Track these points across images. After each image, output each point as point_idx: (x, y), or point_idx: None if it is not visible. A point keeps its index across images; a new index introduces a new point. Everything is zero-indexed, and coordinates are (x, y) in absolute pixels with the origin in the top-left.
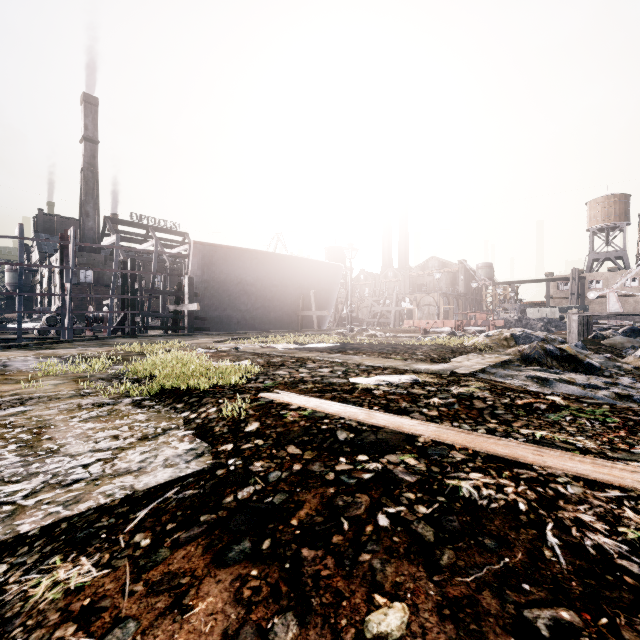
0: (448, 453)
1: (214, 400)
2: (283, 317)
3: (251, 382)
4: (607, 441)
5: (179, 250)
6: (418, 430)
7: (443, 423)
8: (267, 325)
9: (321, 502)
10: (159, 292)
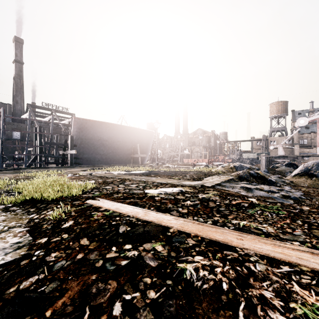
0: (185, 240)
1: (54, 206)
2: (123, 157)
3: (86, 193)
4: (280, 227)
5: (66, 121)
6: (171, 223)
7: (188, 217)
8: (115, 162)
9: (80, 290)
10: (53, 144)
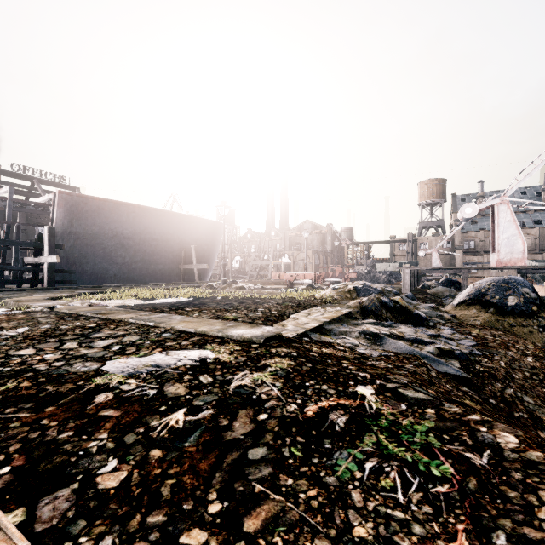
0: None
1: None
2: (165, 270)
3: None
4: None
5: (43, 199)
6: None
7: None
8: (148, 278)
9: None
10: (10, 243)
